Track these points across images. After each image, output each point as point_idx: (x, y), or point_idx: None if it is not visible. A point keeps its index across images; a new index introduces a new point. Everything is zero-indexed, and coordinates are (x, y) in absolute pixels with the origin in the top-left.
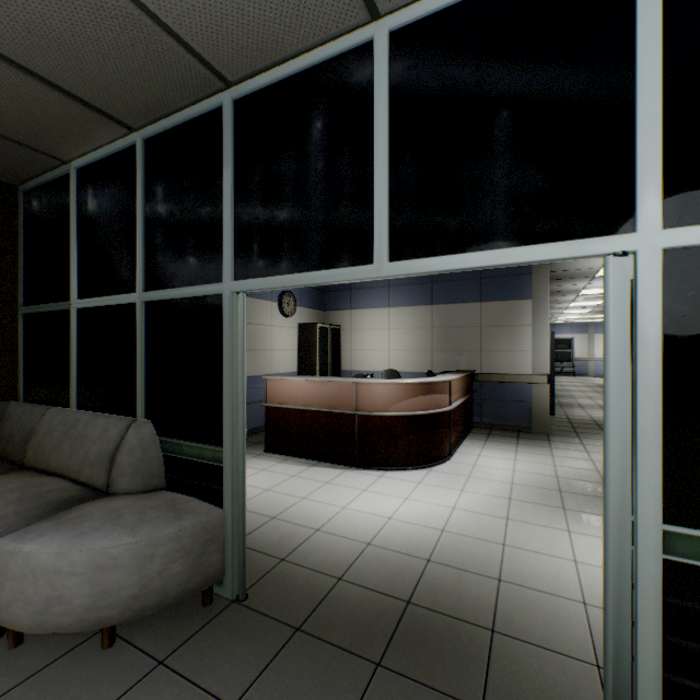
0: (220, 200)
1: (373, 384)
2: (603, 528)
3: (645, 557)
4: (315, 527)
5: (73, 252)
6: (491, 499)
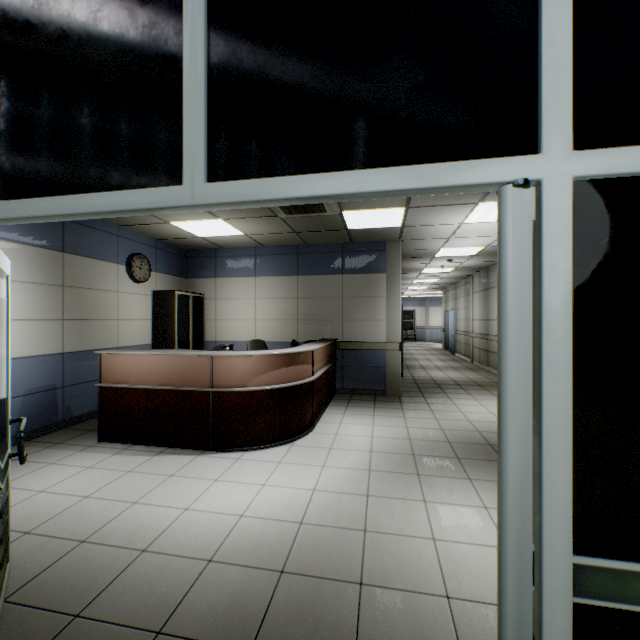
0: None
1: (231, 357)
2: (499, 566)
3: (553, 605)
4: (141, 547)
5: None
6: (352, 473)
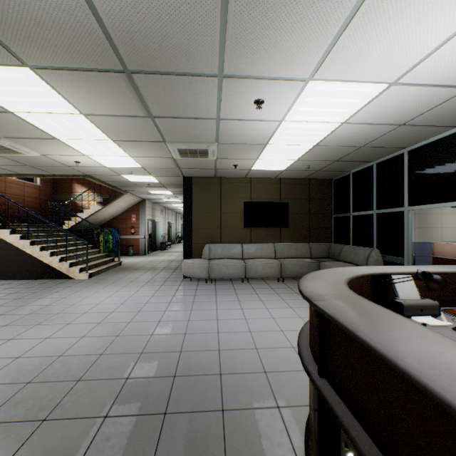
0: (402, 182)
1: None
2: None
3: None
4: None
5: (351, 198)
6: None
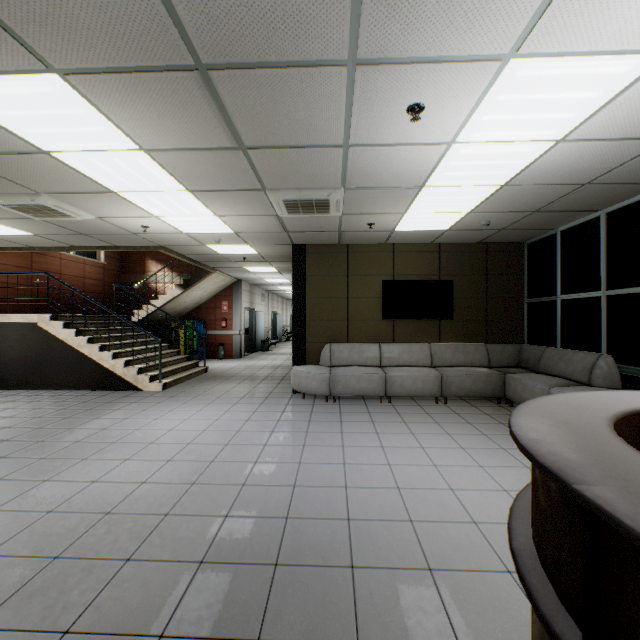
0: None
1: None
2: None
3: None
4: None
5: (558, 272)
6: None
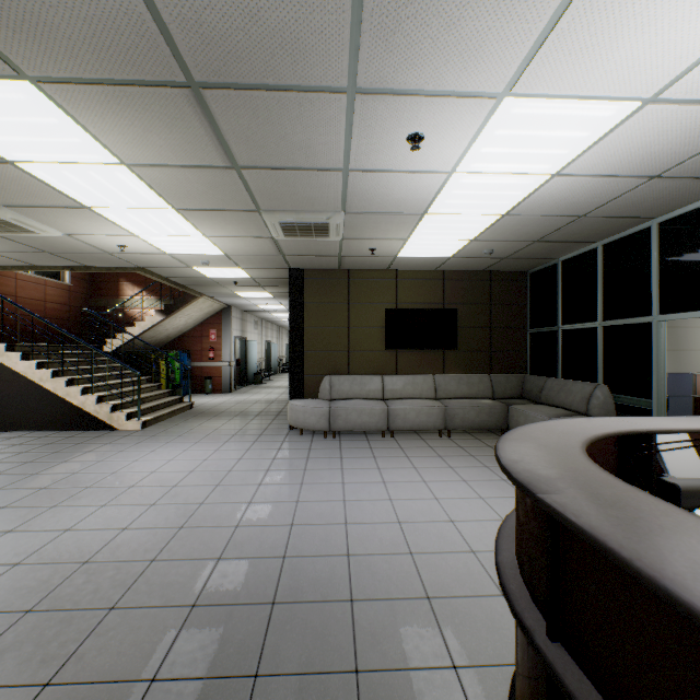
0: (649, 274)
1: None
2: None
3: None
4: None
5: (559, 302)
6: None
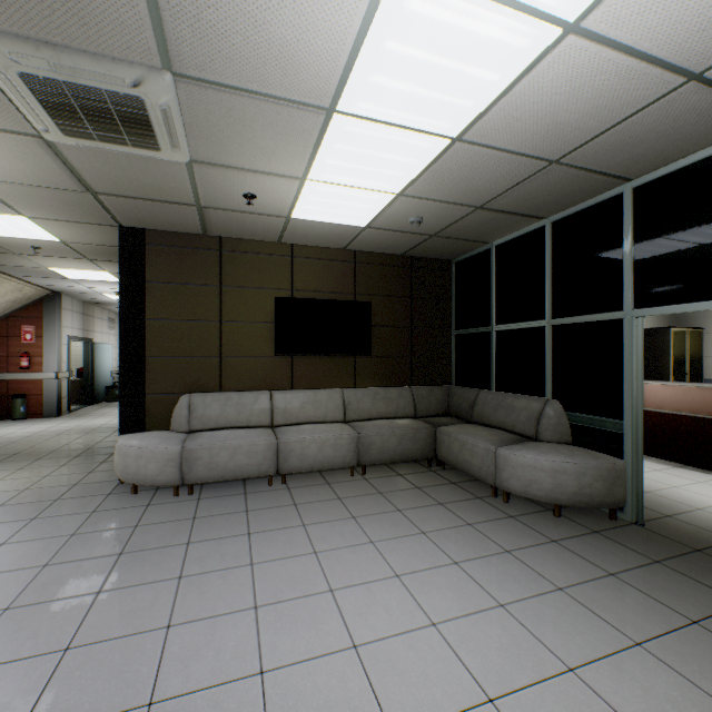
0: (618, 256)
1: None
2: None
3: None
4: (695, 507)
5: (493, 296)
6: None
